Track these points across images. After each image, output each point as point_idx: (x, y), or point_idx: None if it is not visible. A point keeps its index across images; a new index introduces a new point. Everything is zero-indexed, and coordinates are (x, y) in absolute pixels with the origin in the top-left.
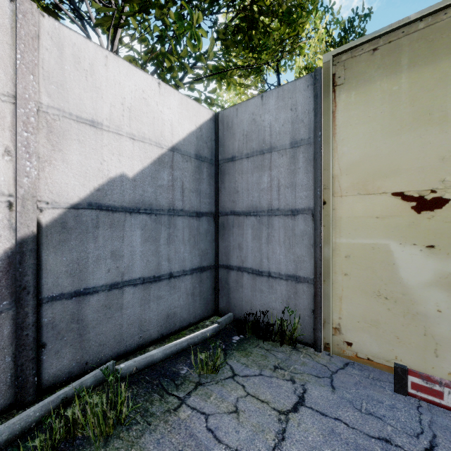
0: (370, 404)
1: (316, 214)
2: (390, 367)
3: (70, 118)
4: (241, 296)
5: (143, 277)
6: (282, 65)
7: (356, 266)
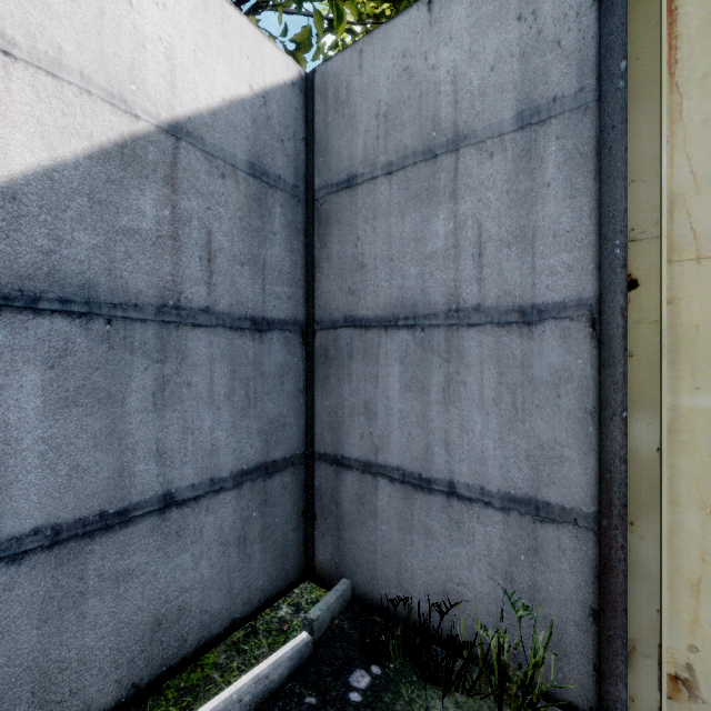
0: None
1: (610, 318)
2: None
3: None
4: (371, 539)
5: (54, 524)
6: None
7: None
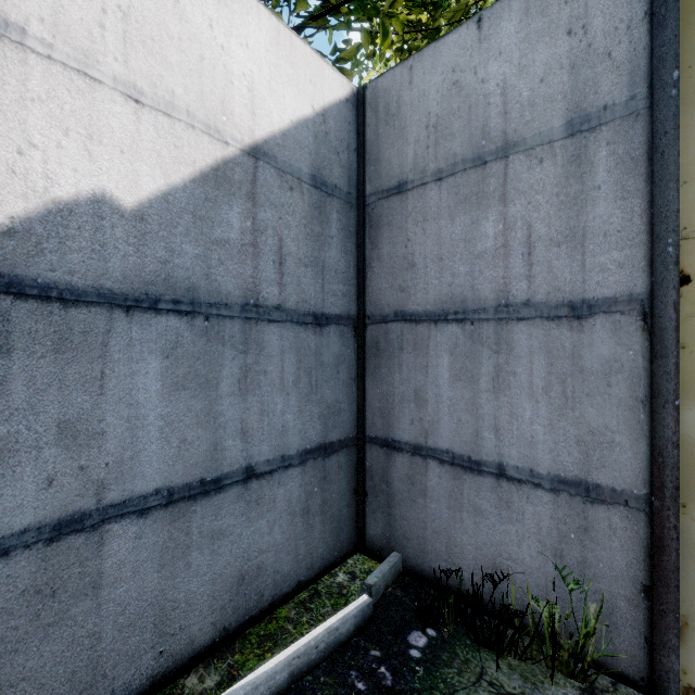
0: None
1: (663, 312)
2: None
3: None
4: (421, 516)
5: (168, 486)
6: None
7: None
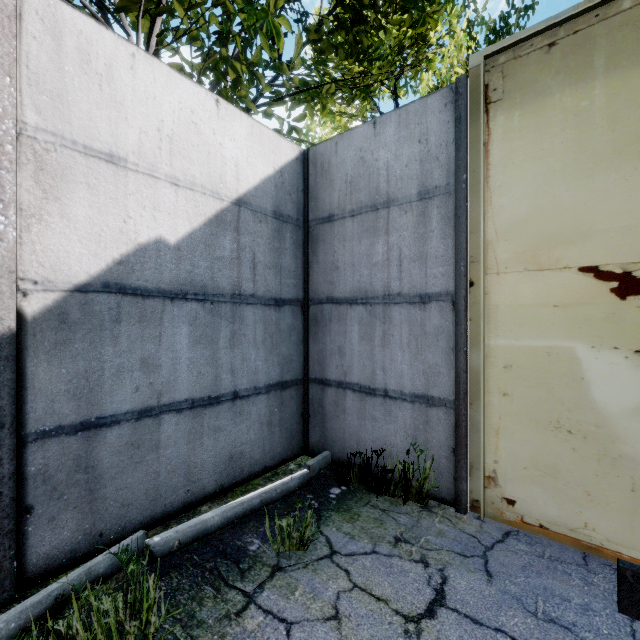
0: (550, 603)
1: (459, 301)
2: (577, 540)
3: (73, 148)
4: (342, 426)
5: (192, 398)
6: (402, 86)
7: (522, 382)
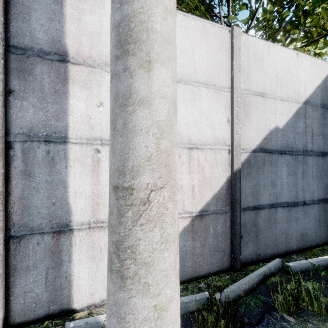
0: None
1: None
2: None
3: (251, 93)
4: None
5: (287, 201)
6: None
7: None
